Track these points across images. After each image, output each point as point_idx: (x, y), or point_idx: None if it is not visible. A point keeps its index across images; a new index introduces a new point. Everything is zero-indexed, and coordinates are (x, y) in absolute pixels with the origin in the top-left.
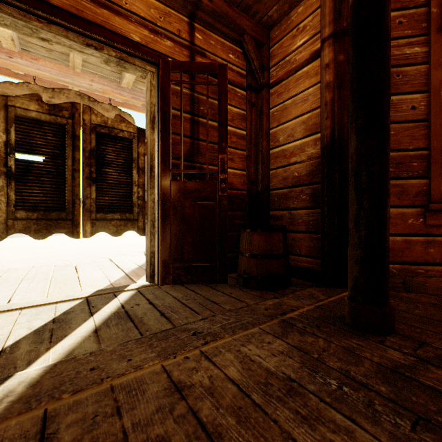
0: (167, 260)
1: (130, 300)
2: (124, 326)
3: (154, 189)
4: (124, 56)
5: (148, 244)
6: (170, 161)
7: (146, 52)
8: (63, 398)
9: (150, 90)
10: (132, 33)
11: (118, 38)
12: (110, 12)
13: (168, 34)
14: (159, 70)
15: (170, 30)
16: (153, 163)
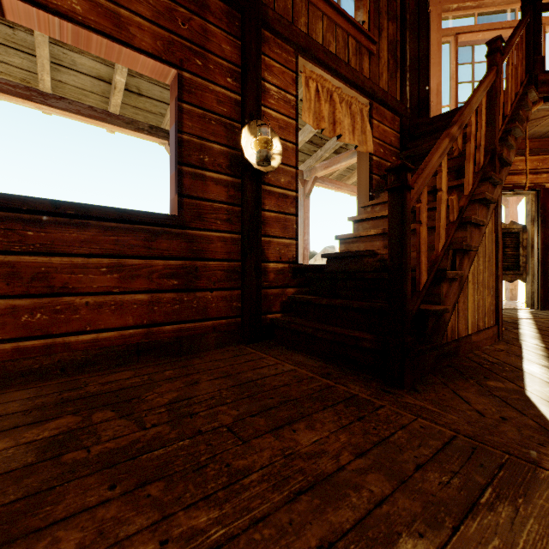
0: (546, 296)
1: (529, 311)
2: (542, 315)
3: (533, 257)
4: (517, 192)
5: (528, 287)
6: (548, 242)
7: (531, 187)
8: (545, 319)
9: (531, 204)
10: (523, 180)
11: (516, 187)
12: (511, 176)
13: (544, 170)
14: (539, 192)
15: (545, 168)
16: (533, 243)
